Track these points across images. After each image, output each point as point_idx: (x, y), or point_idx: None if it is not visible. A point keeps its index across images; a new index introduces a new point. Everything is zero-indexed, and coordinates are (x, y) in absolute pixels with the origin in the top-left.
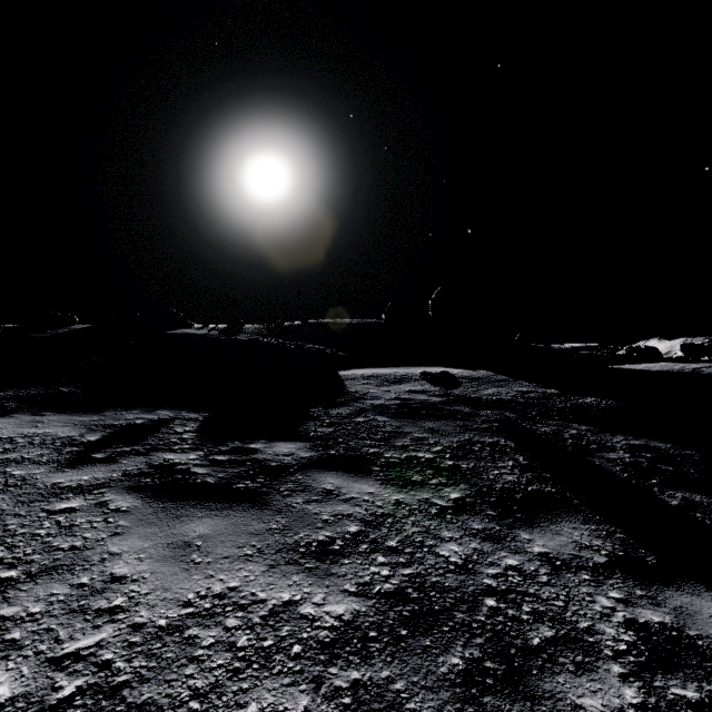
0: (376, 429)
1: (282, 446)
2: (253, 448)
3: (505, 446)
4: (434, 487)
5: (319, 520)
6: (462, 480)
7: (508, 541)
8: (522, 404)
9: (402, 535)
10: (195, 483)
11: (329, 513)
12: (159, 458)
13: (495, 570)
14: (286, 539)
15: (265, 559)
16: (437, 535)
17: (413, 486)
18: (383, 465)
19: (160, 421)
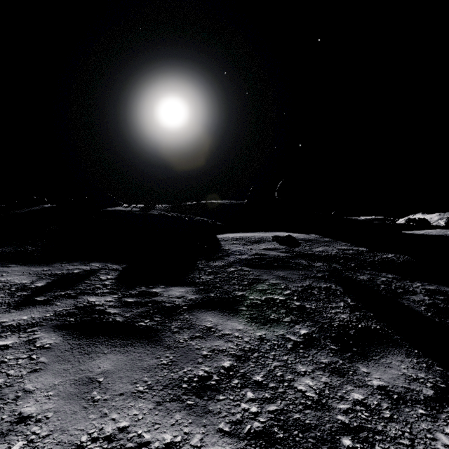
0: (243, 277)
1: (175, 290)
2: (154, 292)
3: (336, 290)
4: (287, 324)
5: (200, 355)
6: (307, 318)
7: (351, 374)
8: (343, 258)
9: (265, 370)
10: (107, 322)
11: (208, 348)
12: (84, 301)
13: (345, 405)
14: (172, 374)
15: (153, 395)
16: (294, 369)
17: (271, 323)
18: (248, 305)
19: (91, 270)
